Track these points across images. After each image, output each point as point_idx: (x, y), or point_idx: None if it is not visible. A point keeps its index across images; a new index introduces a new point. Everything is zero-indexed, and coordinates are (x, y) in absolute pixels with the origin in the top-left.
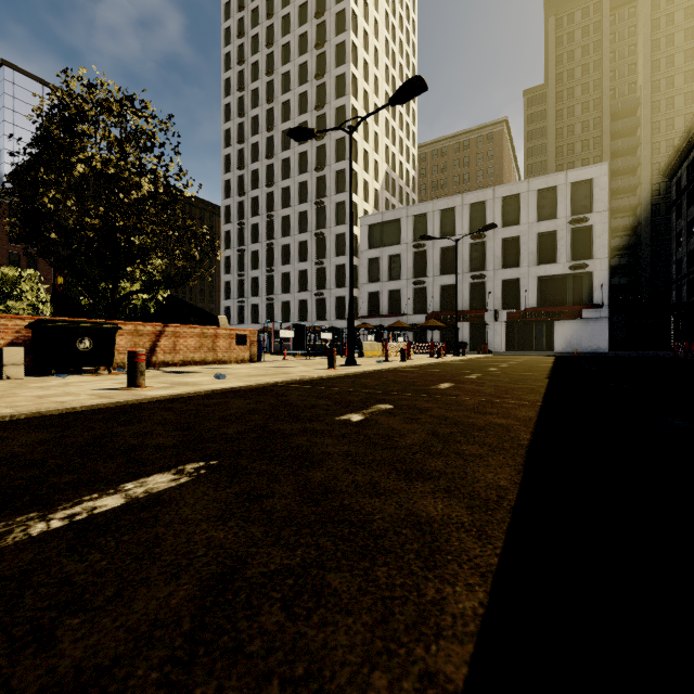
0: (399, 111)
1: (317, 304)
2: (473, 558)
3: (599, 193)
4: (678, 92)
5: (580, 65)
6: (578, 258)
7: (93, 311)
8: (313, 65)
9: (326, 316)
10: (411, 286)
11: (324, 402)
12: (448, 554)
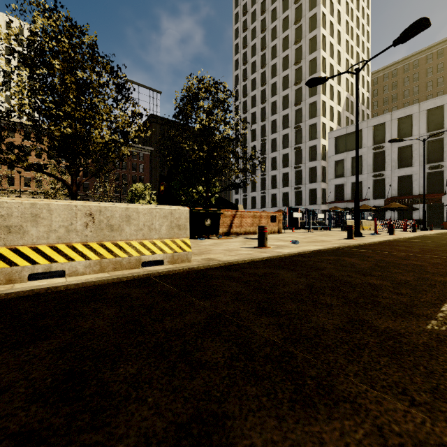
0: (356, 51)
1: (295, 194)
2: None
3: None
4: None
5: None
6: None
7: (186, 204)
8: (293, 36)
9: (302, 202)
10: (371, 178)
11: (419, 263)
12: None
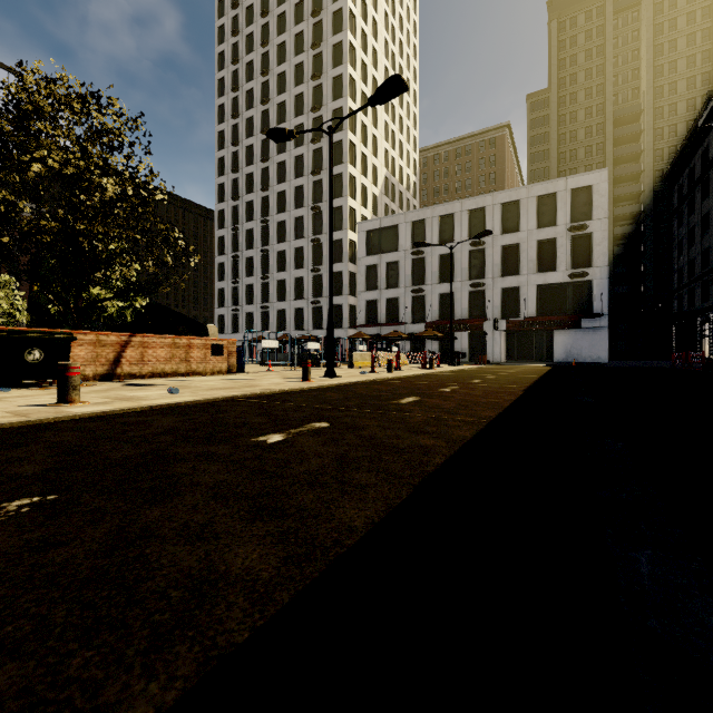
0: (399, 114)
1: (313, 312)
2: (218, 635)
3: (598, 200)
4: (680, 98)
5: (583, 70)
6: (578, 266)
7: (65, 320)
8: (310, 65)
9: (323, 324)
10: (409, 294)
11: (259, 420)
12: (193, 629)
